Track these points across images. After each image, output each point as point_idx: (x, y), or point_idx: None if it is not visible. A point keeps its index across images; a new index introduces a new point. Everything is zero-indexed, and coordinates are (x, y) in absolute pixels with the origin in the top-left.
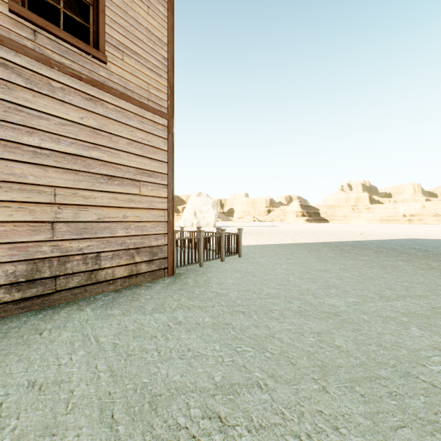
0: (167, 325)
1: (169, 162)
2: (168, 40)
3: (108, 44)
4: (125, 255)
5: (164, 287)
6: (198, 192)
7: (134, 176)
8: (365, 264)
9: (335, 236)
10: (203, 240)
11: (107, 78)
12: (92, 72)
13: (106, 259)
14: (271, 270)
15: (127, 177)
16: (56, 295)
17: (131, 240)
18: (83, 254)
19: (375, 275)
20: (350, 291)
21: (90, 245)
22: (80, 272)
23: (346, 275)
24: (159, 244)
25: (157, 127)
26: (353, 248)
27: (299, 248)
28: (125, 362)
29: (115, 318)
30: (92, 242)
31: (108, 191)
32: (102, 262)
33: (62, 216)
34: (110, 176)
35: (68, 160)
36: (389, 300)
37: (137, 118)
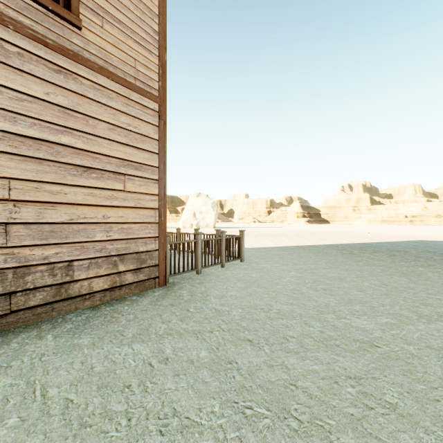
0: (149, 364)
1: (160, 154)
2: (159, 11)
3: (83, 6)
4: (106, 263)
5: (152, 302)
6: (197, 193)
7: (117, 168)
8: (383, 271)
9: (340, 238)
10: (201, 244)
11: (82, 47)
12: (62, 37)
13: (80, 269)
14: (279, 278)
15: (108, 169)
16: (10, 316)
17: (113, 245)
18: (50, 264)
19: (400, 285)
20: (378, 308)
21: (59, 252)
22: (45, 286)
23: (367, 284)
24: (148, 250)
25: (146, 112)
26: (363, 251)
27: (305, 251)
28: (72, 442)
29: (80, 352)
30: (62, 249)
31: (83, 185)
32: (75, 273)
33: (19, 216)
34: (86, 167)
35: (28, 145)
36: (431, 320)
37: (121, 99)
